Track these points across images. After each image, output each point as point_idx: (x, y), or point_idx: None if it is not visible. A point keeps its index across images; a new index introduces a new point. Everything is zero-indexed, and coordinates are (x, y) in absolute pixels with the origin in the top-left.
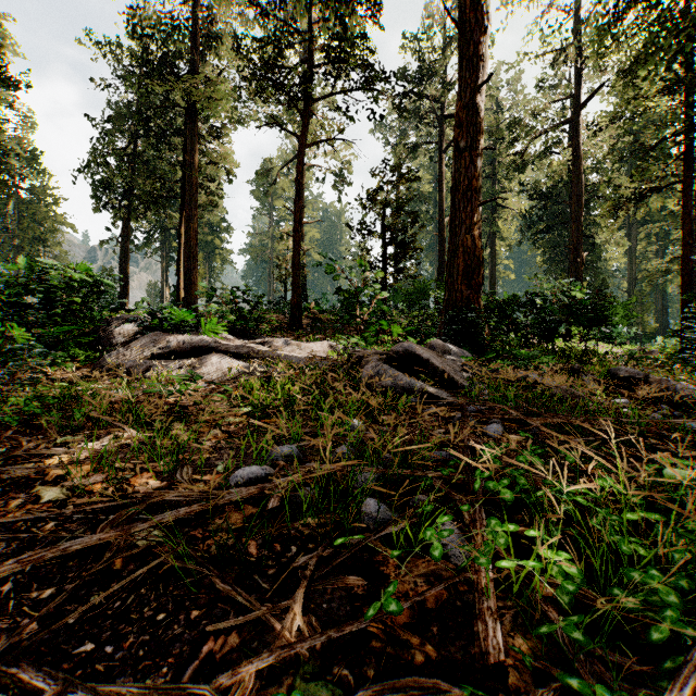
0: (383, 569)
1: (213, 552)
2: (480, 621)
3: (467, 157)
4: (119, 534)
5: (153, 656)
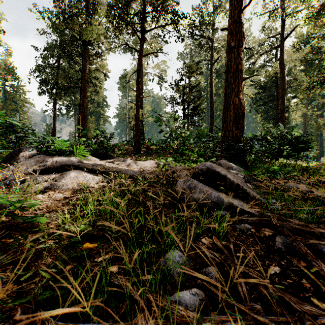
0: None
1: None
2: None
3: (235, 51)
4: None
5: None
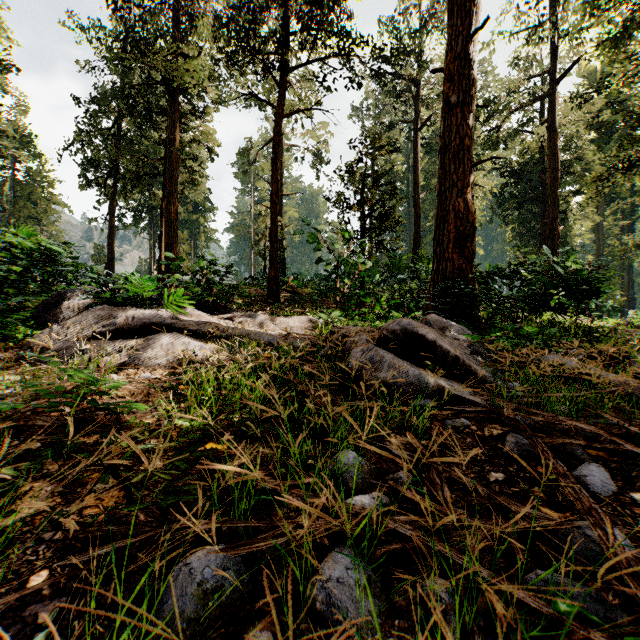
0: None
1: None
2: None
3: (458, 113)
4: None
5: None
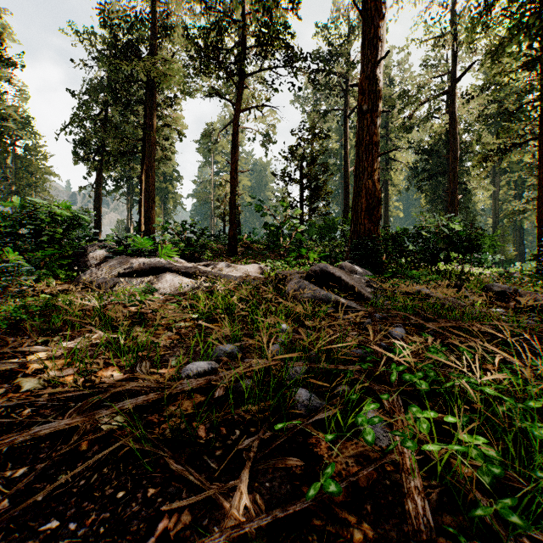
0: (317, 450)
1: (167, 435)
2: (409, 500)
3: (368, 117)
4: (84, 419)
5: (113, 532)
